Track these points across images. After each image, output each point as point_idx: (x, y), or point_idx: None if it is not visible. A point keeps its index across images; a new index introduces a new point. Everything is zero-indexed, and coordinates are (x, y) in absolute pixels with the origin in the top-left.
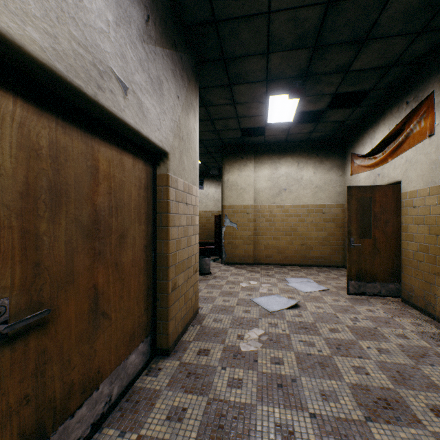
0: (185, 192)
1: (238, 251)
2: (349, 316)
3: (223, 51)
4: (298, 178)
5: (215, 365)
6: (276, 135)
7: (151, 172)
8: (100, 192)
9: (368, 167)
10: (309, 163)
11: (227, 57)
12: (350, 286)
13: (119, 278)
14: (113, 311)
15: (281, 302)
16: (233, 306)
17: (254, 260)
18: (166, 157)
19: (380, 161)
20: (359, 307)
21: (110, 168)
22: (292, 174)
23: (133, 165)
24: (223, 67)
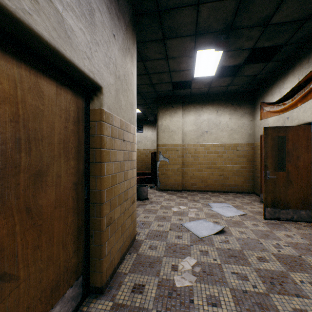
0: (122, 129)
1: (170, 181)
2: (271, 242)
3: (157, 2)
4: (217, 122)
5: (149, 307)
6: (200, 88)
7: (83, 106)
8: None
9: (277, 112)
10: (225, 110)
11: (161, 8)
12: (267, 212)
13: (34, 224)
14: (21, 267)
15: (208, 227)
16: (166, 232)
17: (182, 187)
18: (99, 91)
19: (290, 106)
20: (277, 232)
21: (16, 89)
22: (212, 120)
23: (56, 93)
24: (157, 20)
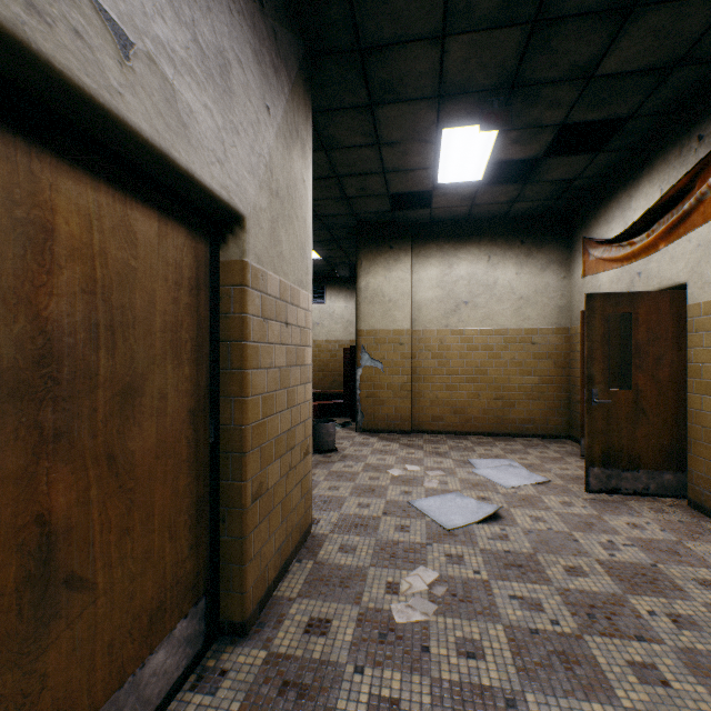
0: (283, 300)
1: (385, 411)
2: (598, 539)
3: (357, 32)
4: (488, 282)
5: (341, 661)
6: (452, 207)
7: (207, 256)
8: (57, 287)
9: (617, 261)
10: (507, 256)
11: (365, 44)
12: (592, 477)
13: (121, 487)
14: (100, 567)
15: (466, 508)
16: (377, 518)
17: (413, 425)
18: (239, 224)
19: (643, 248)
20: (612, 519)
21: (91, 232)
22: (479, 277)
23: (159, 234)
24: (357, 67)
